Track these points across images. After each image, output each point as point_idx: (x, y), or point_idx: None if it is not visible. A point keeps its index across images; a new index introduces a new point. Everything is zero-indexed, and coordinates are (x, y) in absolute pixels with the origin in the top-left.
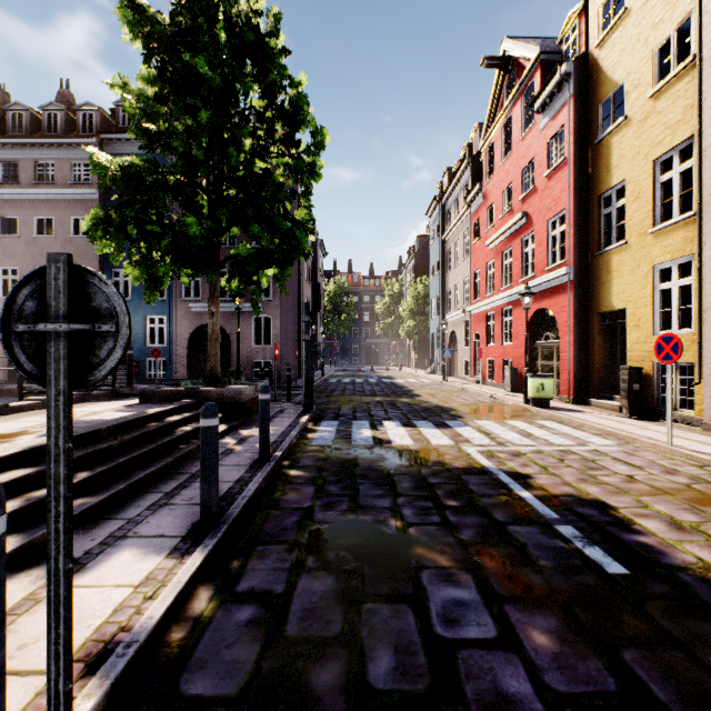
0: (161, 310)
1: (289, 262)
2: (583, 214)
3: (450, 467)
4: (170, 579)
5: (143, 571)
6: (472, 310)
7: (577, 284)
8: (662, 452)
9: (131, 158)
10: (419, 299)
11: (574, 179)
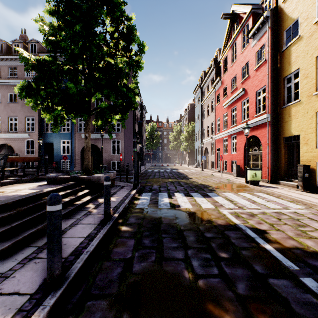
0: (68, 137)
1: (126, 111)
2: (275, 87)
3: (216, 224)
4: None
5: None
6: (216, 137)
7: (272, 123)
8: None
9: (44, 57)
10: (189, 133)
11: (271, 70)
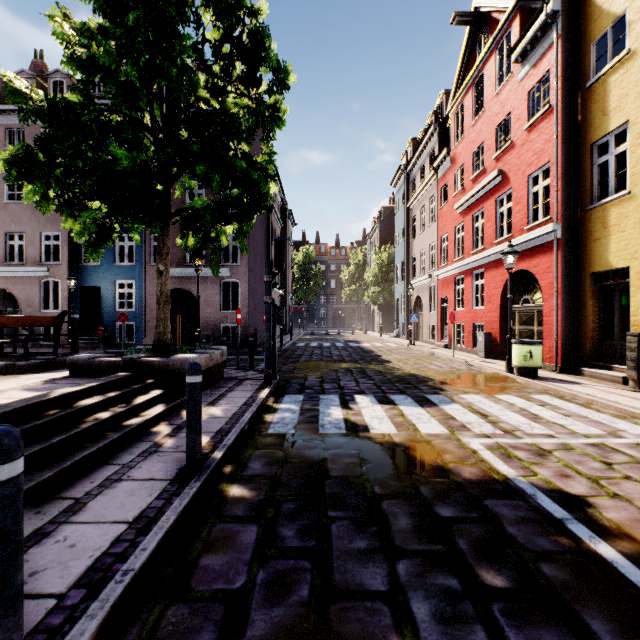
0: (130, 275)
1: (249, 216)
2: (572, 166)
3: (458, 478)
4: None
5: None
6: (439, 275)
7: (565, 242)
8: None
9: (68, 95)
10: (383, 266)
11: (562, 127)
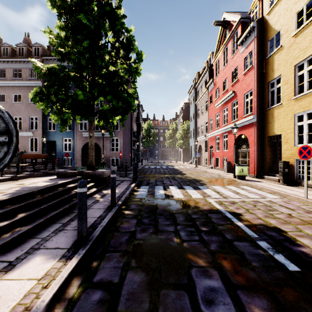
0: (69, 135)
1: (126, 113)
2: (261, 91)
3: (202, 209)
4: (58, 275)
5: (44, 270)
6: (209, 135)
7: (258, 123)
8: (302, 202)
9: (53, 65)
10: (185, 131)
11: (257, 75)
